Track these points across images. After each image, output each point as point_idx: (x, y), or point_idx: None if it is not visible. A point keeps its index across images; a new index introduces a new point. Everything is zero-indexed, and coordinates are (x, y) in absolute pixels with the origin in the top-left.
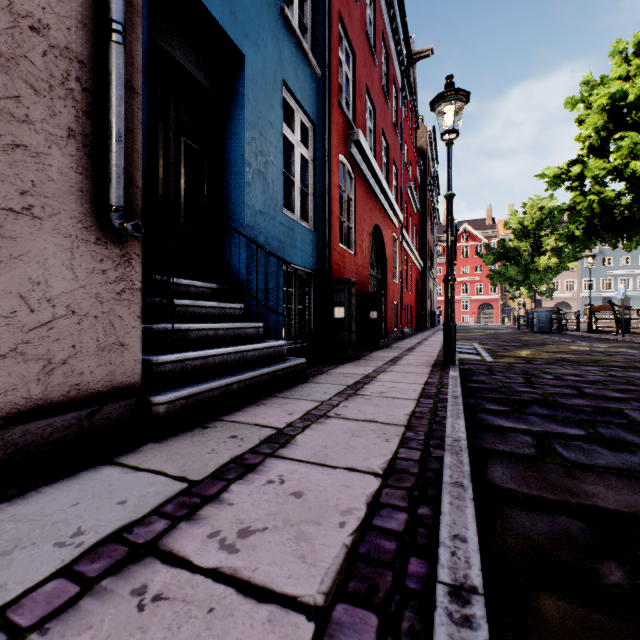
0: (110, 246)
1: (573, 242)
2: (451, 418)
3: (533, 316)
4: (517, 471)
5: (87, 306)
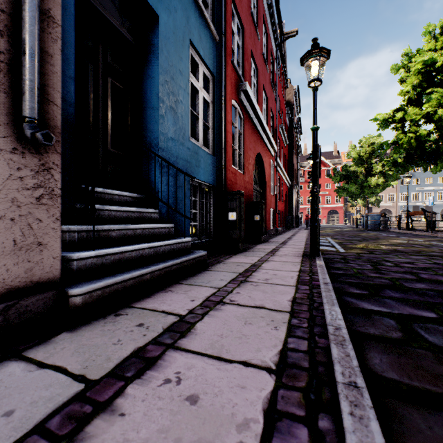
0: (28, 156)
1: (396, 166)
2: (327, 304)
3: (367, 219)
4: (393, 357)
5: (3, 209)
